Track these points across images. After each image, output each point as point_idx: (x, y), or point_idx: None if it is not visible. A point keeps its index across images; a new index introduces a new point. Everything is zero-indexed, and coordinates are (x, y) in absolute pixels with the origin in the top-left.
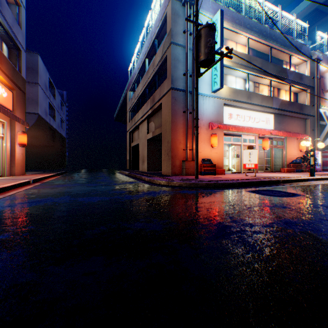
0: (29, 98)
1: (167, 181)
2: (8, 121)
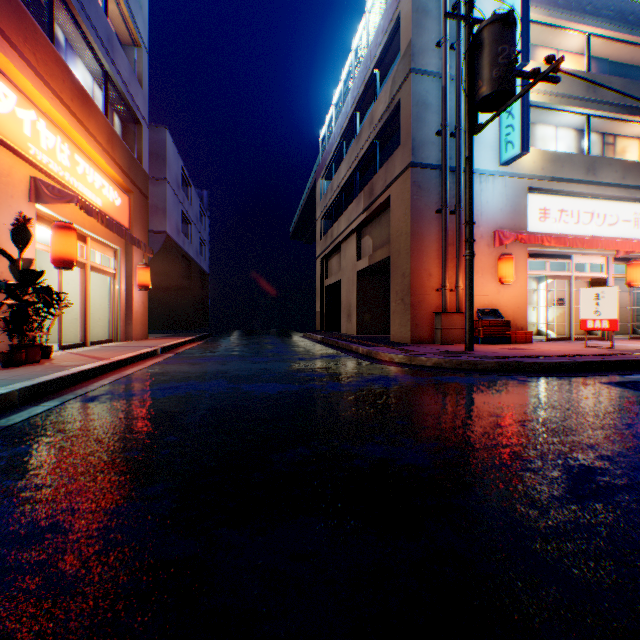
0: (153, 205)
1: (407, 356)
2: (122, 246)
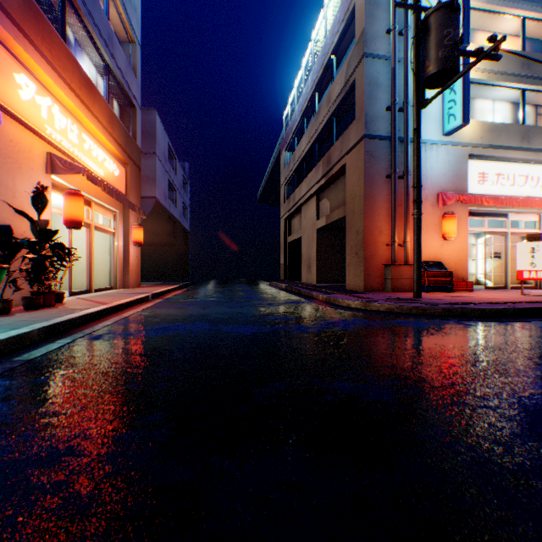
0: (145, 175)
1: (362, 302)
2: (120, 210)
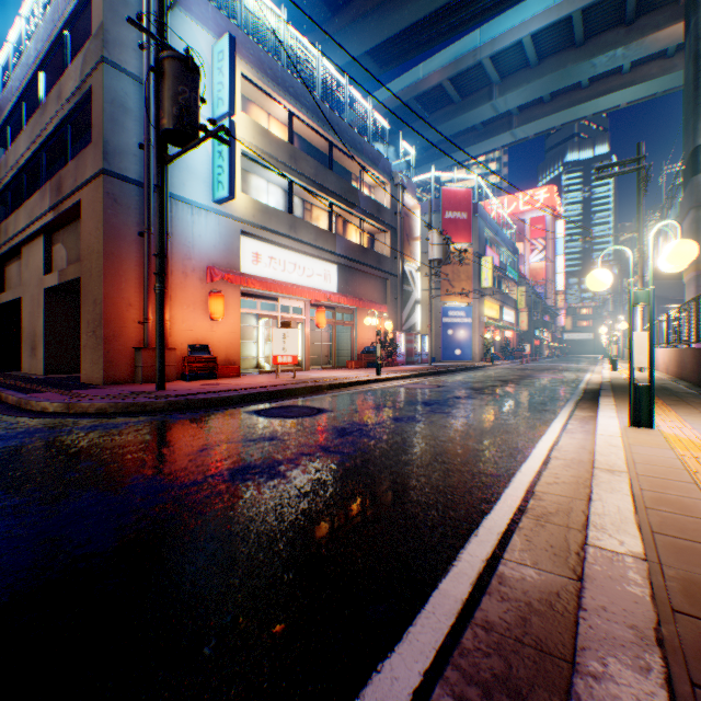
0: None
1: (66, 403)
2: None
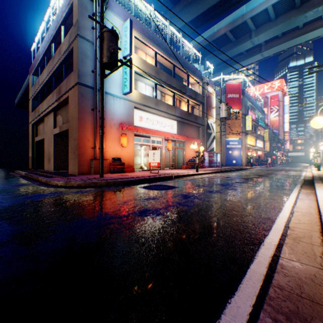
0: None
1: (65, 182)
2: None
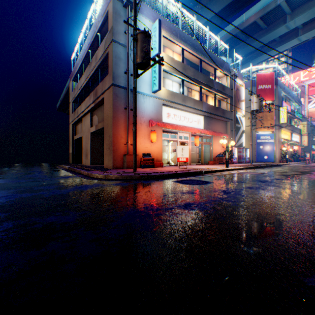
0: None
1: (104, 175)
2: None
